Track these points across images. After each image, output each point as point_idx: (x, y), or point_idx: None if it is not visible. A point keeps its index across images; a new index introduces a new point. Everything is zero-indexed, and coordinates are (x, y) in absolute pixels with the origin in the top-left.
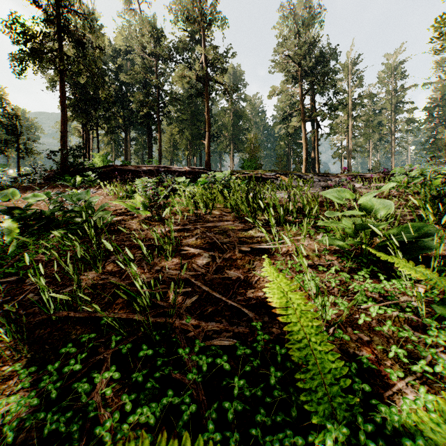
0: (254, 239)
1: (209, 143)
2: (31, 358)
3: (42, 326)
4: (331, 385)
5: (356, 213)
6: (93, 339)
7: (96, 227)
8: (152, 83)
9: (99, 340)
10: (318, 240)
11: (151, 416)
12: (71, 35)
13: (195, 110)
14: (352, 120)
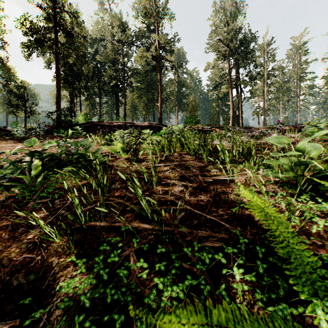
0: (211, 173)
1: (161, 105)
2: (77, 253)
3: (77, 232)
4: (310, 273)
5: (295, 153)
6: (117, 241)
7: (92, 165)
8: (119, 62)
9: (123, 241)
10: (262, 173)
11: (180, 292)
12: (63, 29)
13: (150, 81)
14: (267, 86)
